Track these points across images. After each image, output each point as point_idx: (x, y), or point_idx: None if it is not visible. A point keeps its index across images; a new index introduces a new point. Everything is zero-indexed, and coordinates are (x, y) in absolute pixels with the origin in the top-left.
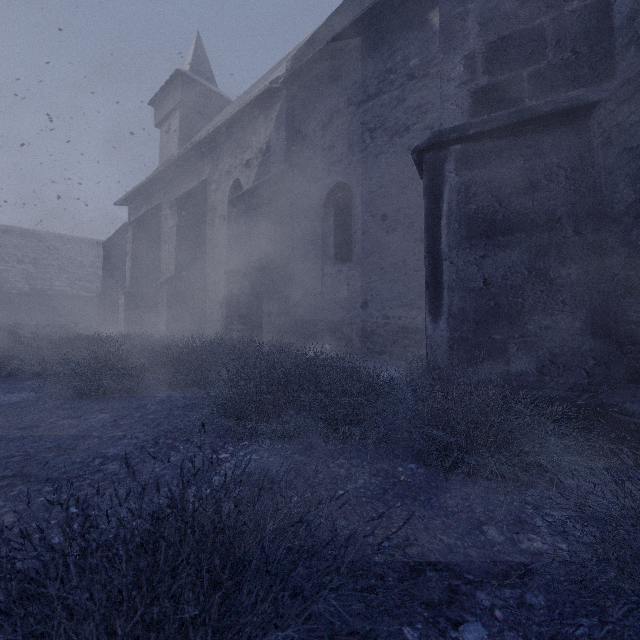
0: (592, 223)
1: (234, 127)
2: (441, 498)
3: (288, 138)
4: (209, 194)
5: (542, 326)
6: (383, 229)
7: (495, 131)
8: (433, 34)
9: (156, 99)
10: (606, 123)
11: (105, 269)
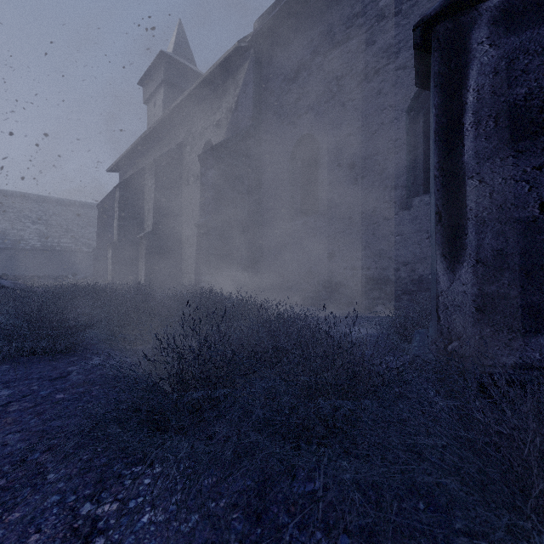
0: None
1: (206, 91)
2: None
3: (255, 95)
4: (184, 155)
5: None
6: (351, 178)
7: None
8: None
9: (144, 79)
10: None
11: (99, 227)
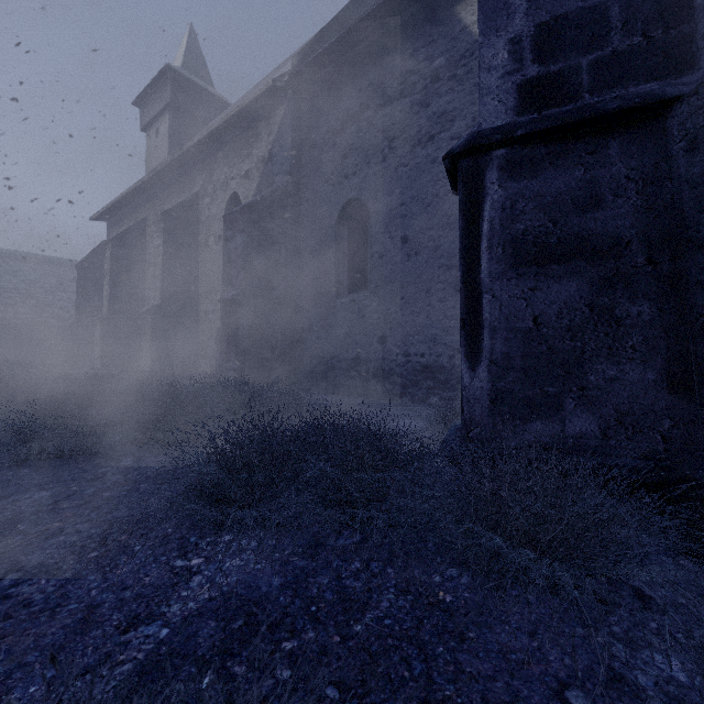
0: (669, 250)
1: (231, 132)
2: (498, 634)
3: (294, 146)
4: (202, 209)
5: (606, 377)
6: (404, 253)
7: (549, 132)
8: (461, 30)
9: (142, 98)
10: (691, 123)
11: (79, 295)
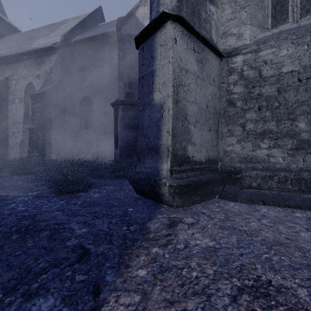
0: None
1: (29, 55)
2: (112, 181)
3: (62, 71)
4: (10, 85)
5: None
6: (105, 117)
7: (130, 104)
8: None
9: None
10: None
11: None
